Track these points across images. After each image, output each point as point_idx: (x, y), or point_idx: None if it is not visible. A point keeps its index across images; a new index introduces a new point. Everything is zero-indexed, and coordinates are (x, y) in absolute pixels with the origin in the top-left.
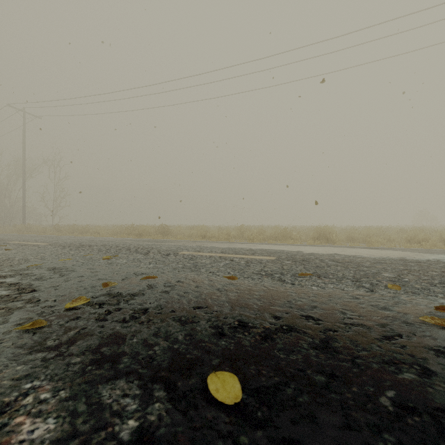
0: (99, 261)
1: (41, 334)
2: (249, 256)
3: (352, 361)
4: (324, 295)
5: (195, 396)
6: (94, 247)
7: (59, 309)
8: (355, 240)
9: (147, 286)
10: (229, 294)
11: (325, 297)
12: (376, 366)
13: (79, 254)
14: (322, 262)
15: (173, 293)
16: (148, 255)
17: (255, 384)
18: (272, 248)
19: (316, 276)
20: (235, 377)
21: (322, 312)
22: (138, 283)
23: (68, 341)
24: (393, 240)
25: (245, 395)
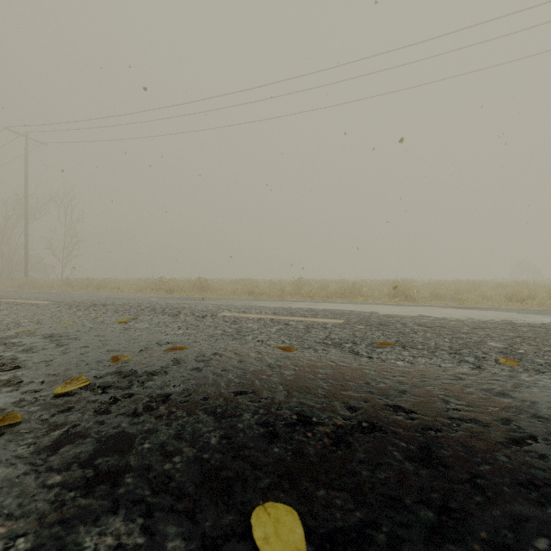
0: (113, 326)
1: (11, 435)
2: (309, 318)
3: (471, 483)
4: (414, 374)
5: (232, 549)
6: (109, 306)
7: (45, 396)
8: (442, 297)
9: (172, 360)
10: (283, 372)
11: (416, 377)
12: (509, 492)
13: (88, 316)
14: (406, 327)
15: (207, 371)
16: (178, 317)
17: (326, 526)
18: (339, 308)
19: (399, 346)
20: (294, 513)
21: (416, 400)
22: (161, 356)
23: (48, 446)
24: (489, 297)
25: (310, 546)
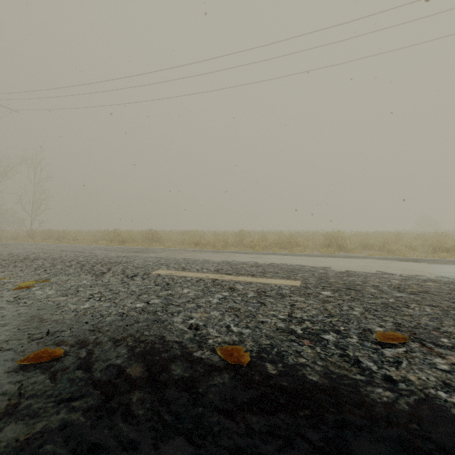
0: (4, 294)
1: None
2: (258, 278)
3: None
4: None
5: None
6: (37, 261)
7: None
8: (370, 247)
9: (9, 395)
10: None
11: None
12: None
13: None
14: (384, 293)
15: (50, 454)
16: (101, 278)
17: None
18: (286, 262)
19: (413, 340)
20: None
21: None
22: (0, 379)
23: None
24: (414, 247)
25: None
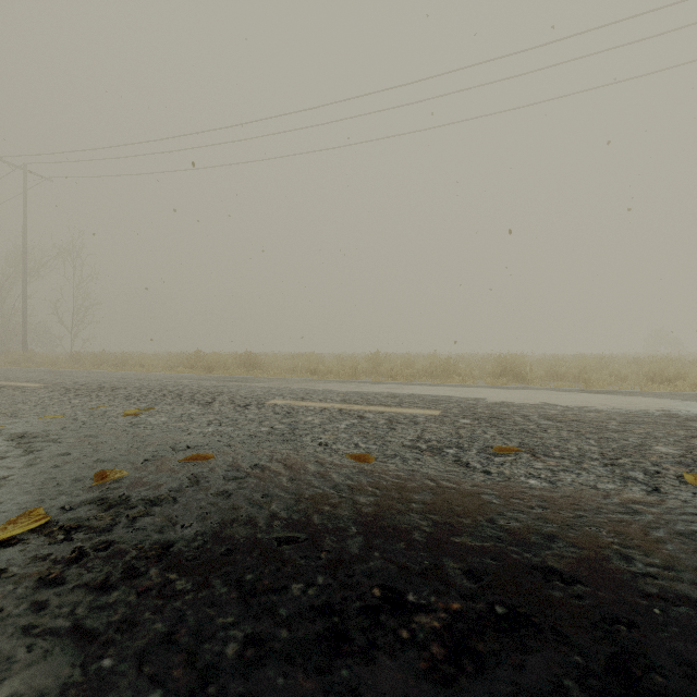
0: (116, 420)
1: None
2: (392, 408)
3: None
4: (562, 504)
5: None
6: (120, 391)
7: None
8: (562, 377)
9: (188, 477)
10: (357, 500)
11: (565, 508)
12: None
13: (86, 406)
14: (529, 421)
15: (238, 498)
16: (210, 407)
17: None
18: (431, 393)
19: (527, 452)
20: None
21: (576, 555)
22: (173, 470)
23: None
24: (624, 377)
25: None
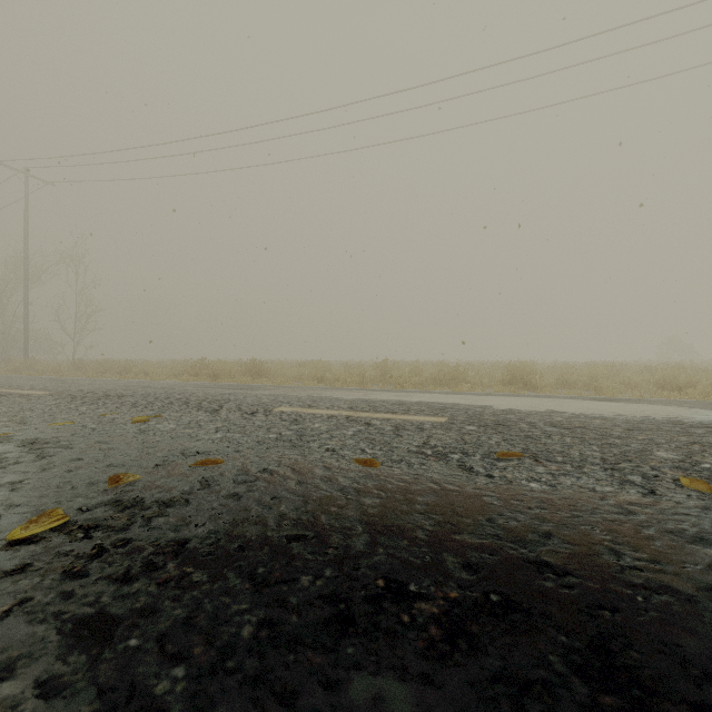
0: (125, 427)
1: None
2: (399, 415)
3: None
4: (560, 505)
5: None
6: (126, 398)
7: None
8: (572, 385)
9: (199, 481)
10: (363, 502)
11: (562, 509)
12: None
13: (94, 413)
14: (534, 428)
15: (249, 500)
16: (218, 414)
17: None
18: (439, 400)
19: (530, 458)
20: None
21: (569, 551)
22: (184, 474)
23: None
24: (634, 385)
25: None
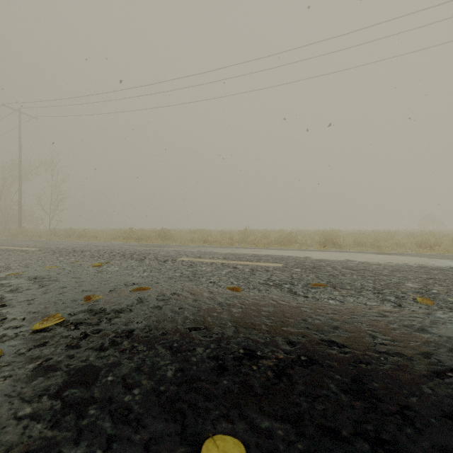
0: (88, 269)
1: None
2: (254, 262)
3: (400, 415)
4: (345, 312)
5: None
6: (86, 252)
7: (25, 331)
8: (363, 244)
9: (136, 299)
10: (232, 310)
11: (346, 314)
12: (436, 423)
13: (68, 261)
14: (335, 270)
15: (166, 309)
16: (143, 262)
17: None
18: (278, 254)
19: (331, 287)
20: (241, 446)
21: (347, 335)
22: (127, 296)
23: (22, 379)
24: (402, 244)
25: None
